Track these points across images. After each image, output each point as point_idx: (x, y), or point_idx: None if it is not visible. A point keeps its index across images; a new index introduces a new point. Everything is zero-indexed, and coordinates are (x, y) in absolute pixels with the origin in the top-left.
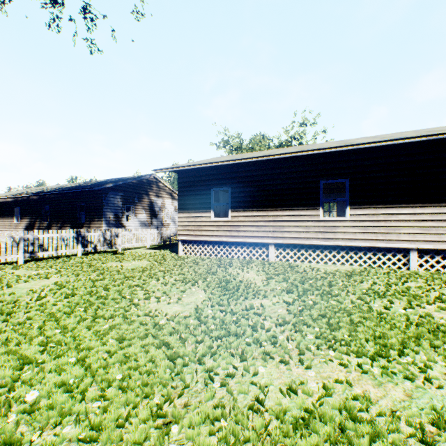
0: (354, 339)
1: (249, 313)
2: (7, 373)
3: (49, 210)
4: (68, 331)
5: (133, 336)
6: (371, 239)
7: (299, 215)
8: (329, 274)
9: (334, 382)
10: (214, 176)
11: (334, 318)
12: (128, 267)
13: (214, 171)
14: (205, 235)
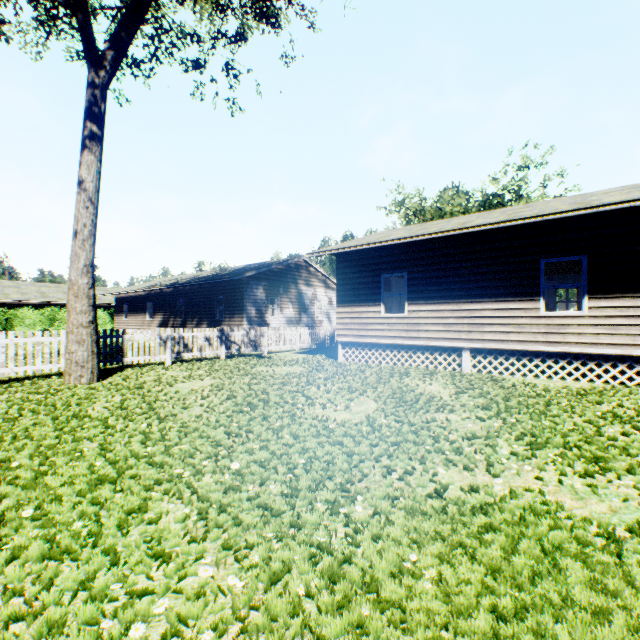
0: (561, 458)
1: (431, 426)
2: (208, 450)
3: (183, 304)
4: (243, 425)
5: (305, 434)
6: (625, 344)
7: (507, 309)
8: (550, 392)
9: (523, 491)
10: (384, 258)
11: (542, 438)
12: (281, 373)
13: (384, 252)
14: (372, 336)
